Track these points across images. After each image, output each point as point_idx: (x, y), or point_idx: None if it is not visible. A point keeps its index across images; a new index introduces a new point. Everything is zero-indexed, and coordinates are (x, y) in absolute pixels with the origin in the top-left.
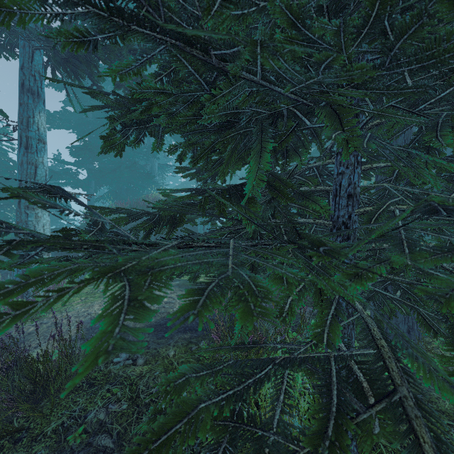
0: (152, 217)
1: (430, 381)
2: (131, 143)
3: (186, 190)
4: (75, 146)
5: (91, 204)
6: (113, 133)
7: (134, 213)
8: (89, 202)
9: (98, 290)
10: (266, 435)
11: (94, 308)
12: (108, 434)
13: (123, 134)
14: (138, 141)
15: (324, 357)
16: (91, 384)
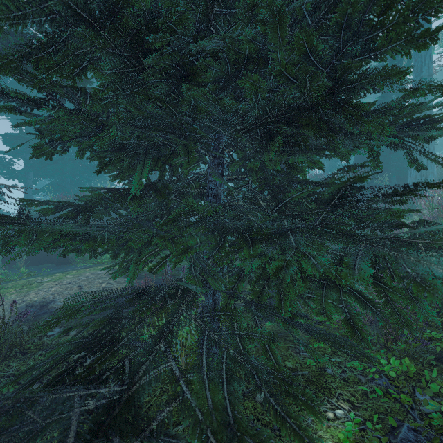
0: (75, 208)
1: (190, 280)
2: (58, 152)
3: (101, 189)
4: (9, 134)
5: (28, 196)
6: (42, 143)
7: (60, 205)
8: (27, 194)
9: (35, 281)
10: (122, 320)
11: (30, 295)
12: (39, 382)
13: (51, 145)
14: (64, 150)
15: (164, 284)
16: (24, 352)
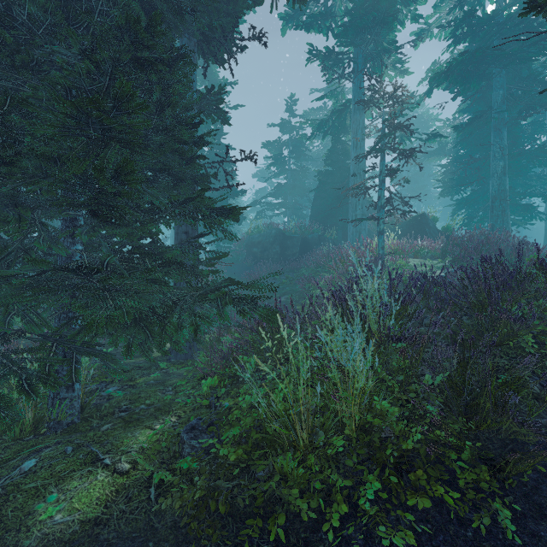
0: None
1: None
2: None
3: None
4: None
5: None
6: None
7: None
8: None
9: None
10: None
11: None
12: None
13: None
14: None
15: None
16: None
